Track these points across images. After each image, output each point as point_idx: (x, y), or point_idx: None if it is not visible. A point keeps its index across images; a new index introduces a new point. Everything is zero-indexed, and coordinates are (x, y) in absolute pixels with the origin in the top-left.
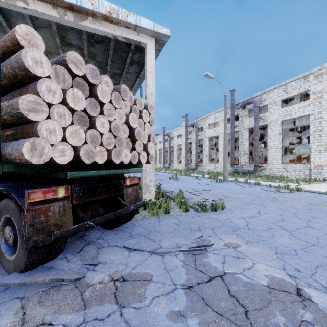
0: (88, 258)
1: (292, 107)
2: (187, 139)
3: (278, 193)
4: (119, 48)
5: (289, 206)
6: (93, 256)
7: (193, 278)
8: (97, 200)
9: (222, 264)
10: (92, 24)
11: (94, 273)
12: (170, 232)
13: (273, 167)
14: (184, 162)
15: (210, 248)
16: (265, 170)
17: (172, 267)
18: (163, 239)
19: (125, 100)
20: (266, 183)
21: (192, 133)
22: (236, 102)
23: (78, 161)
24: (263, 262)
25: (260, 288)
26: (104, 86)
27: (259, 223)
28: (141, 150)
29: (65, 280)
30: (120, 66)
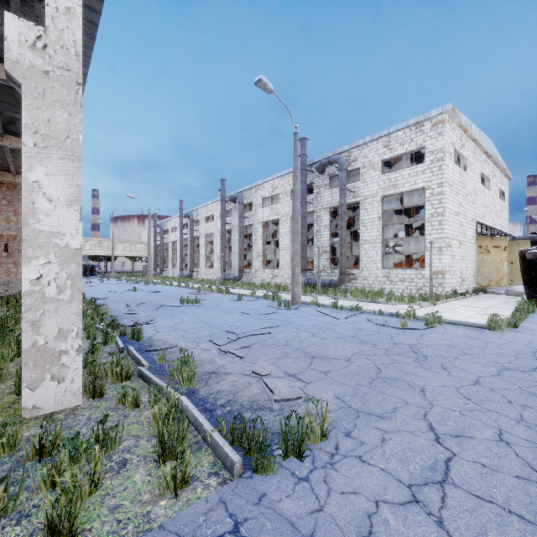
0: None
1: (399, 173)
2: (225, 223)
3: (409, 333)
4: None
5: (473, 380)
6: None
7: None
8: None
9: None
10: None
11: None
12: None
13: (369, 276)
14: (218, 266)
15: None
16: (357, 280)
17: None
18: None
19: None
20: (367, 306)
21: (233, 214)
22: (309, 161)
23: None
24: None
25: None
26: None
27: None
28: None
29: None
30: None
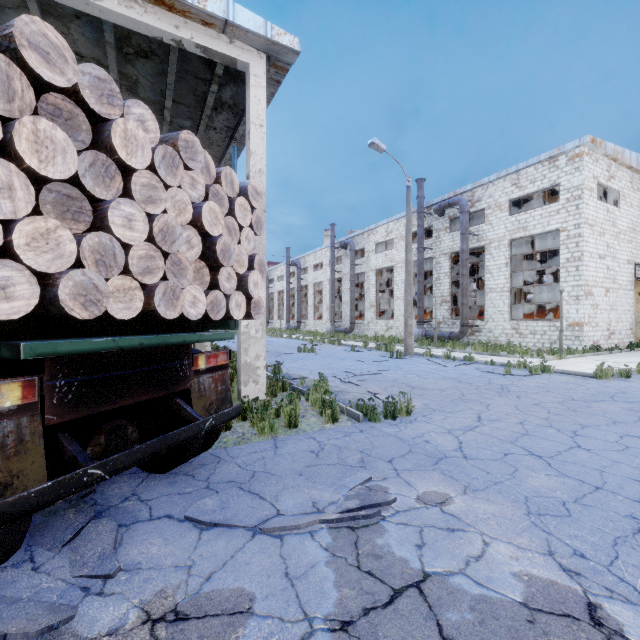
0: (91, 558)
1: (529, 214)
2: (334, 272)
3: (508, 378)
4: (189, 72)
5: (534, 403)
6: (105, 551)
7: (353, 596)
8: (120, 407)
9: (418, 552)
10: (124, 8)
11: (102, 601)
12: (300, 473)
13: (495, 328)
14: (327, 317)
15: (388, 509)
16: (481, 332)
17: (303, 568)
18: (283, 492)
19: (191, 169)
20: (484, 358)
21: (343, 261)
22: (427, 203)
23: (57, 312)
24: (506, 539)
25: (509, 612)
26: (133, 125)
27: (483, 443)
28: (232, 290)
29: (11, 638)
30: (194, 113)
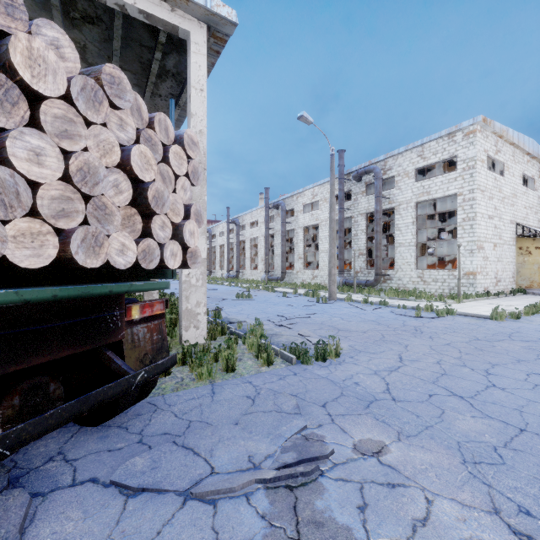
0: None
1: (432, 181)
2: (268, 229)
3: (419, 320)
4: (134, 39)
5: (446, 343)
6: (8, 535)
7: None
8: (37, 365)
9: (361, 516)
10: None
11: None
12: (236, 422)
13: (404, 276)
14: (262, 267)
15: (325, 462)
16: (392, 280)
17: None
18: (219, 445)
19: (118, 107)
20: (396, 302)
21: (276, 219)
22: (347, 171)
23: None
24: (448, 495)
25: None
26: (41, 44)
27: (408, 384)
28: (167, 239)
29: None
30: (140, 80)
